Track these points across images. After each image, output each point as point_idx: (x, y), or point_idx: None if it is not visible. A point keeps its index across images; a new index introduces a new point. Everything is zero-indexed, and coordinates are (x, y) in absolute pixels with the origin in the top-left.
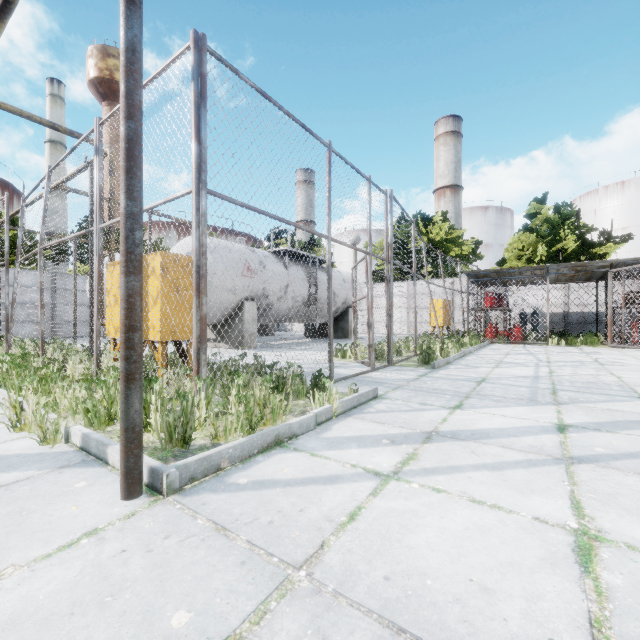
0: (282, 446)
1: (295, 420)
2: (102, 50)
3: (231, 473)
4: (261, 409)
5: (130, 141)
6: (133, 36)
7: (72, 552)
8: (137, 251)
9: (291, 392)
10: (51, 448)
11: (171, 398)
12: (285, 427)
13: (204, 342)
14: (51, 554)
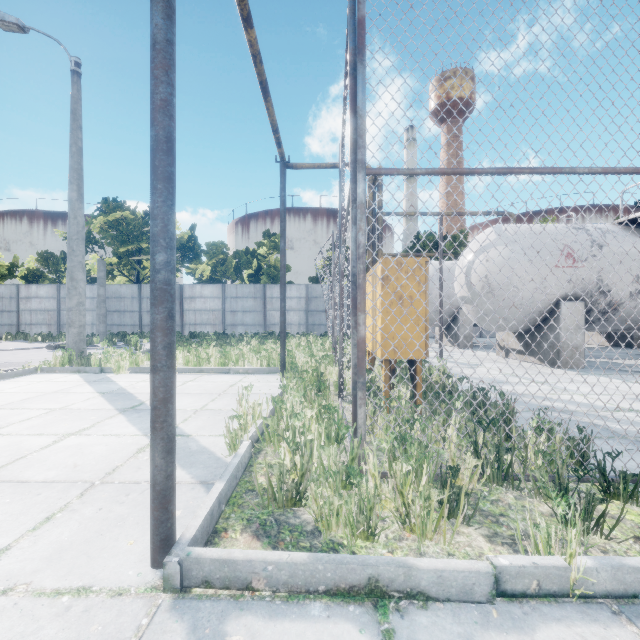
0: (378, 605)
1: (430, 563)
2: (440, 79)
3: (251, 608)
4: (405, 502)
5: (152, 152)
6: (154, 28)
7: (44, 606)
8: (158, 278)
9: (462, 494)
10: (230, 455)
11: (312, 439)
12: (395, 569)
13: (360, 374)
14: (44, 593)
